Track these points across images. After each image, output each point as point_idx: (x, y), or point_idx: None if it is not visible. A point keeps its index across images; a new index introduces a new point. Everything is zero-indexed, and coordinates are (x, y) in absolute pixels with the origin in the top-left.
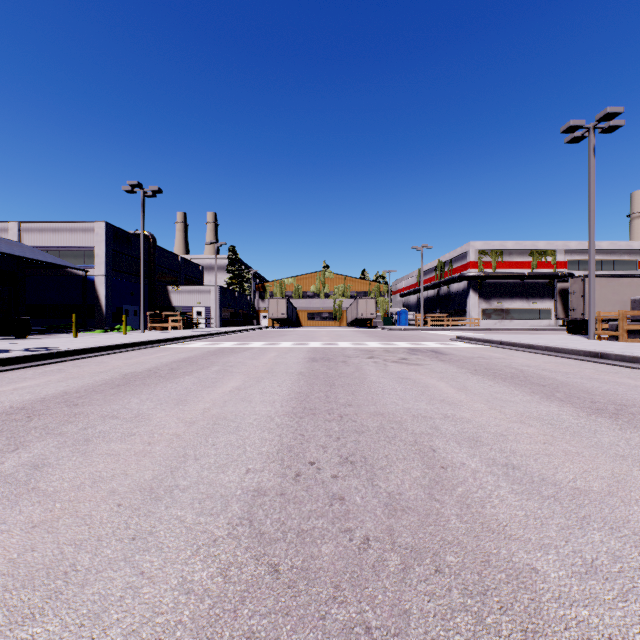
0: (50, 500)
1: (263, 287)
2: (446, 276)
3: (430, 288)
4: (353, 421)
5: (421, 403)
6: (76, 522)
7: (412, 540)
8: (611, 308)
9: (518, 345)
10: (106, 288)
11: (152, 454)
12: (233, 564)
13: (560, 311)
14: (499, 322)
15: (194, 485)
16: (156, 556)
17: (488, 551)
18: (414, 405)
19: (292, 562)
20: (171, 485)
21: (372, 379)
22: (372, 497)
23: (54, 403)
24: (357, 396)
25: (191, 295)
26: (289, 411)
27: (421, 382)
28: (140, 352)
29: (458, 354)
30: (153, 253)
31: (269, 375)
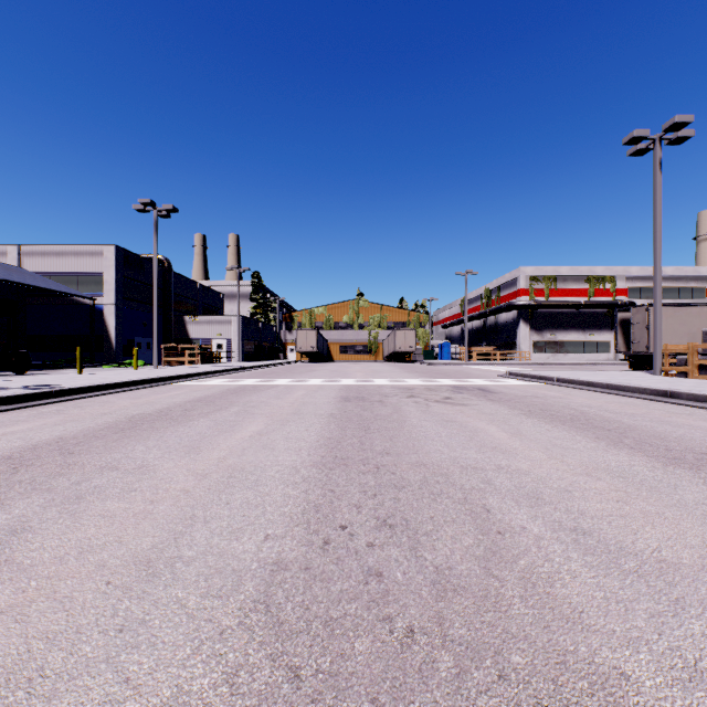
0: (24, 576)
1: (290, 317)
2: (493, 305)
3: (475, 318)
4: (392, 473)
5: (470, 451)
6: (52, 607)
7: (467, 632)
8: (678, 341)
9: (576, 382)
10: (116, 318)
11: (154, 515)
12: (243, 667)
13: (621, 344)
14: (552, 356)
15: (201, 556)
16: (147, 655)
17: (563, 648)
18: (462, 453)
19: (317, 664)
20: (173, 556)
21: (413, 422)
22: (416, 572)
23: (46, 451)
24: (396, 442)
25: (210, 326)
26: (317, 461)
27: (469, 426)
28: (151, 390)
29: (509, 392)
30: (168, 279)
31: (295, 417)
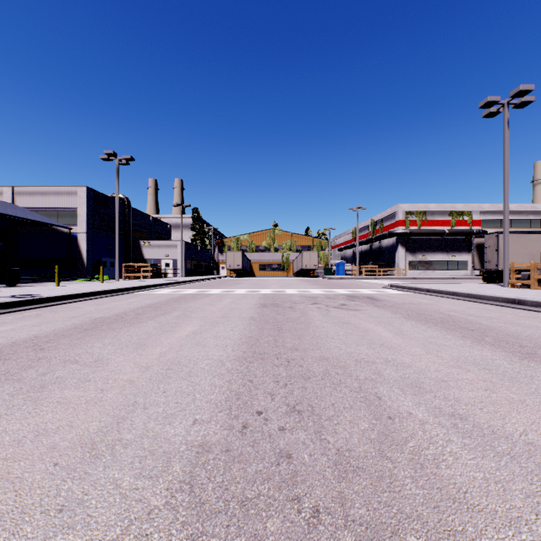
0: None
1: (222, 242)
2: (378, 233)
3: (364, 243)
4: (300, 366)
5: (362, 347)
6: (4, 487)
7: (366, 512)
8: (521, 260)
9: (443, 292)
10: (87, 243)
11: (102, 402)
12: None
13: (477, 263)
14: (423, 272)
15: (138, 439)
16: (80, 536)
17: (452, 528)
18: (356, 349)
19: None
20: (114, 439)
21: (316, 324)
22: (320, 454)
23: (22, 347)
24: (303, 340)
25: (160, 249)
26: (240, 355)
27: (361, 326)
28: (112, 298)
29: (391, 300)
30: (128, 213)
31: (224, 320)
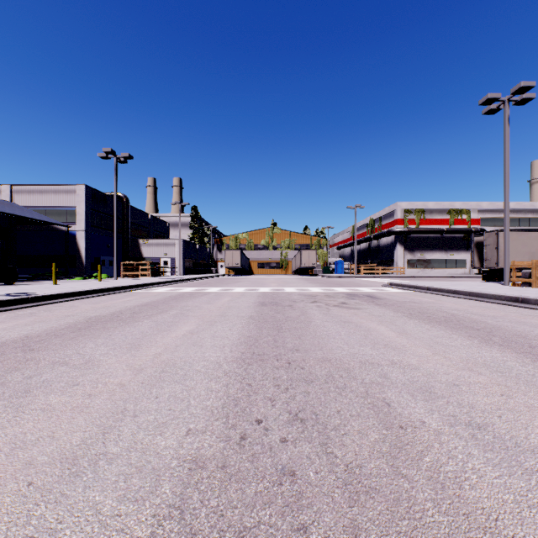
0: None
1: (220, 241)
2: (376, 231)
3: (362, 242)
4: (301, 368)
5: (366, 348)
6: None
7: None
8: (521, 258)
9: (443, 291)
10: (85, 241)
11: (89, 409)
12: None
13: (476, 261)
14: (422, 270)
15: (125, 453)
16: None
17: None
18: (359, 350)
19: None
20: (98, 453)
21: (317, 323)
22: (328, 471)
23: (11, 348)
24: (304, 340)
25: (159, 247)
26: (238, 357)
27: (363, 326)
28: (109, 297)
29: (391, 299)
30: (126, 212)
31: (222, 319)
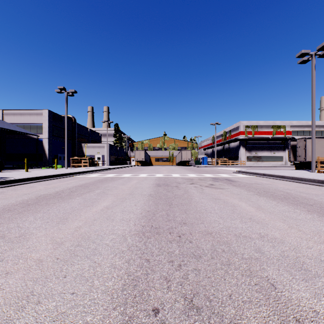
0: None
1: (132, 145)
2: (227, 139)
3: (219, 145)
4: (189, 242)
5: (236, 221)
6: None
7: None
8: (320, 155)
9: (274, 176)
10: (48, 145)
11: None
12: None
13: (291, 157)
14: (256, 163)
15: None
16: None
17: None
18: (232, 223)
19: None
20: None
21: (196, 199)
22: None
23: None
24: (189, 214)
25: (94, 149)
26: (139, 230)
27: (229, 202)
28: (59, 180)
29: (242, 181)
30: (74, 126)
31: (130, 196)
